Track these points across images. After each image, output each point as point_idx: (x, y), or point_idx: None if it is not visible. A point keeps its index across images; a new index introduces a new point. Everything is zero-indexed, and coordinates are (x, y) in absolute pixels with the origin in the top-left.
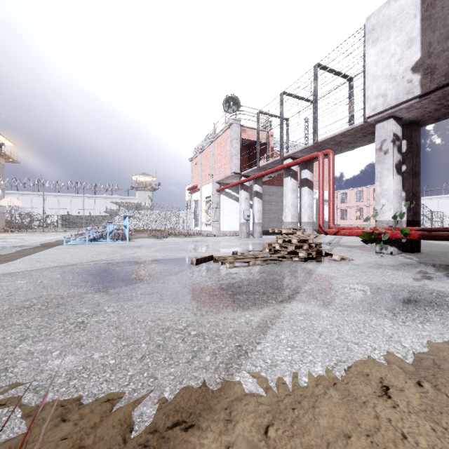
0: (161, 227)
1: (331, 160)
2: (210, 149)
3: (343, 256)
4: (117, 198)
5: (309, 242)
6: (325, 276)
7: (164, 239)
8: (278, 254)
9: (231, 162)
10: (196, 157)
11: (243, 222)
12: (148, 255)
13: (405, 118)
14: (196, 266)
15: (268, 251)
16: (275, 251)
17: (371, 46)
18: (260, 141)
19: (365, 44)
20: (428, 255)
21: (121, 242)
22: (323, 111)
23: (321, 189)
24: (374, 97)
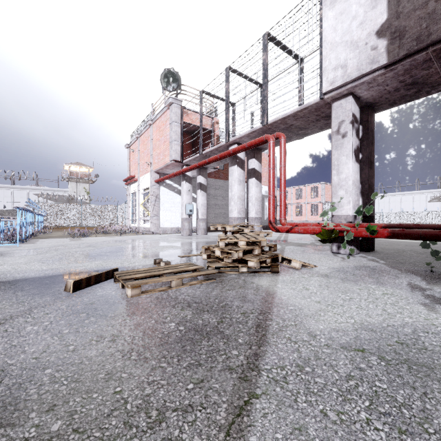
0: (94, 223)
1: (283, 144)
2: (148, 133)
3: (304, 262)
4: (43, 190)
5: (262, 244)
6: (293, 310)
7: (83, 239)
8: (219, 262)
9: (171, 148)
10: (133, 143)
11: (184, 217)
12: (13, 270)
13: (363, 98)
14: (72, 294)
15: (206, 258)
16: (216, 257)
17: (329, 8)
18: (204, 127)
19: (322, 6)
20: (387, 255)
21: (5, 245)
22: (272, 95)
23: (272, 177)
24: (332, 69)
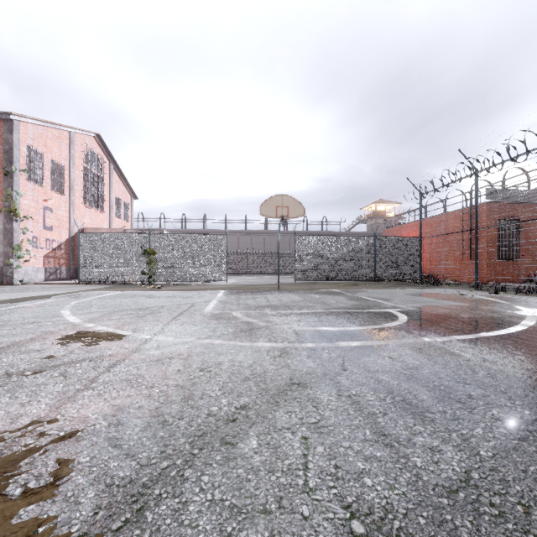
0: None
1: None
2: None
3: None
4: None
5: None
6: None
7: None
8: None
9: None
10: None
11: None
12: None
13: None
14: None
15: None
16: None
17: None
18: None
19: None
20: None
21: None
22: None
23: None
24: None
